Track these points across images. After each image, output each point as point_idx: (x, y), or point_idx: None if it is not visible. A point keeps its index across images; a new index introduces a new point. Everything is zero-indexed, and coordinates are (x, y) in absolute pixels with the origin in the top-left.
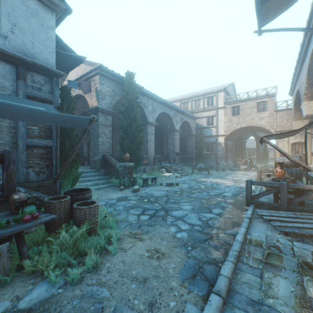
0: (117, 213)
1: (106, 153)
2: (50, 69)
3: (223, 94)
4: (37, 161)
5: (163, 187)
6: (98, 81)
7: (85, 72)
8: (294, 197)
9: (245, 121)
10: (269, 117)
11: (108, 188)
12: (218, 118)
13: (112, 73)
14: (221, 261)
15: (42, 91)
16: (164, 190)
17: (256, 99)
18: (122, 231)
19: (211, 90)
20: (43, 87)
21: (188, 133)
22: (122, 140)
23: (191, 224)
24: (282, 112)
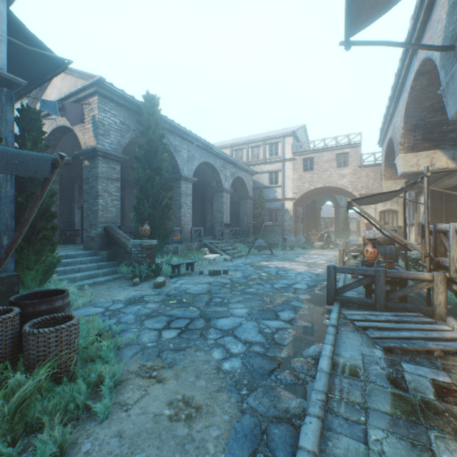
0: (122, 330)
1: (112, 224)
2: None
3: (291, 140)
4: None
5: (204, 277)
6: (97, 105)
7: (75, 88)
8: (391, 287)
9: (321, 179)
10: (352, 174)
11: (114, 281)
12: (285, 173)
13: (121, 94)
14: (299, 413)
15: None
16: (205, 282)
17: (335, 149)
18: (126, 365)
19: (274, 133)
20: None
21: (243, 195)
22: (137, 203)
23: (248, 341)
24: (369, 169)
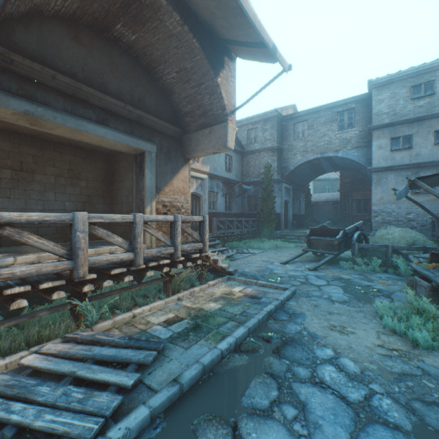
0: None
1: None
2: None
3: None
4: None
5: None
6: None
7: None
8: None
9: None
10: None
11: None
12: None
13: None
14: (270, 321)
15: None
16: None
17: None
18: None
19: None
20: None
21: None
22: None
23: (317, 384)
24: None
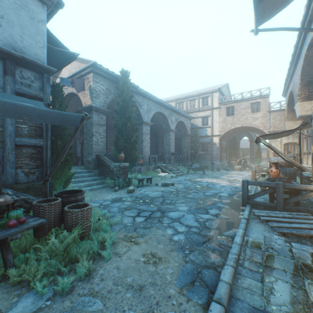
0: (111, 216)
1: (101, 153)
2: (41, 65)
3: (218, 95)
4: (26, 161)
5: (158, 187)
6: (92, 79)
7: (79, 69)
8: (289, 197)
9: (240, 121)
10: (262, 117)
11: (103, 188)
12: (213, 118)
13: (106, 71)
14: (220, 265)
15: (32, 87)
16: (159, 190)
17: (250, 100)
18: (116, 234)
19: (205, 90)
20: (33, 83)
21: (183, 133)
22: (116, 139)
23: (188, 225)
24: (276, 113)
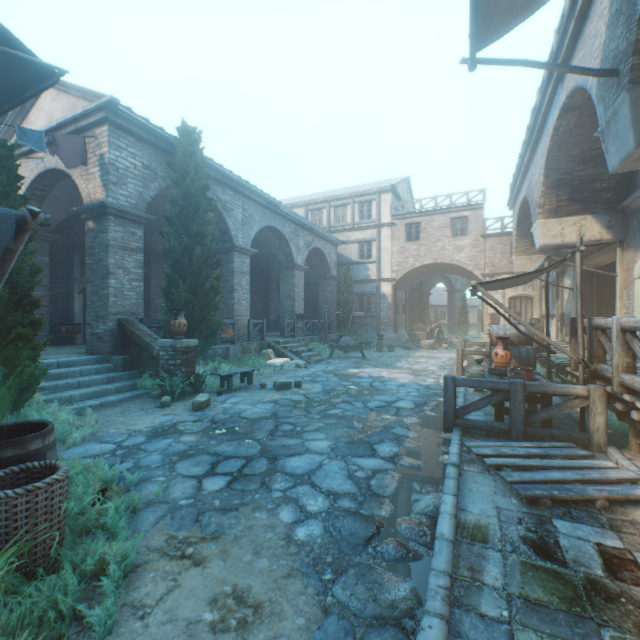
0: (141, 479)
1: (130, 315)
2: None
3: (390, 198)
4: None
5: (267, 393)
6: (107, 139)
7: (72, 113)
8: (529, 405)
9: (431, 252)
10: (472, 247)
11: (132, 401)
12: (381, 244)
13: (144, 123)
14: (411, 609)
15: None
16: (268, 401)
17: (450, 212)
18: (145, 538)
19: (366, 188)
20: None
21: (322, 274)
22: (168, 284)
23: (332, 492)
24: (495, 239)
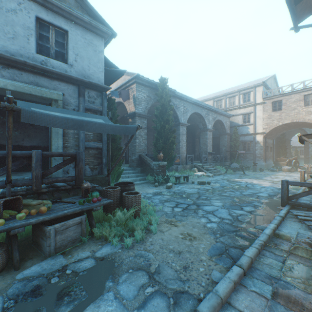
0: (154, 205)
1: (142, 153)
2: (101, 86)
3: (261, 89)
4: (91, 160)
5: (194, 185)
6: (135, 89)
7: (124, 81)
8: None
9: (289, 116)
10: None
11: (144, 184)
12: (255, 114)
13: (147, 80)
14: (247, 247)
15: (95, 103)
16: (195, 188)
17: (303, 91)
18: (159, 218)
19: (247, 85)
20: (96, 100)
21: (221, 132)
22: (156, 141)
23: (221, 217)
24: None
